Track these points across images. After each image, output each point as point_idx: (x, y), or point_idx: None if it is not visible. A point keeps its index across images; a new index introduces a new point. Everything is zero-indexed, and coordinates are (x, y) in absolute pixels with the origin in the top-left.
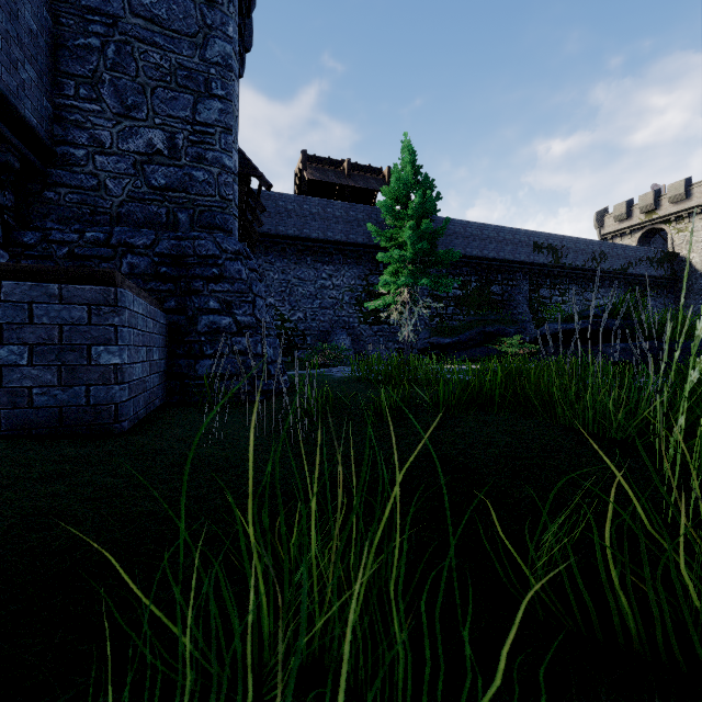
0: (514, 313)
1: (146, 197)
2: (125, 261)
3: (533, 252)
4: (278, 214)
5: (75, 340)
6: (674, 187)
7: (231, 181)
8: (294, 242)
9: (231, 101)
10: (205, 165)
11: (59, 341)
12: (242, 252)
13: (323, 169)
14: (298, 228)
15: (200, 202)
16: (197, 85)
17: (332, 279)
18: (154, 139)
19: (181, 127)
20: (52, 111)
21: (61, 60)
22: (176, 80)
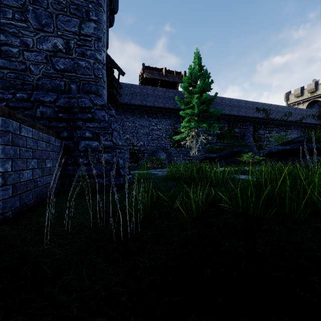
0: (246, 142)
1: (53, 75)
2: (38, 110)
3: (255, 112)
4: (130, 94)
5: None
6: None
7: (101, 67)
8: (138, 108)
9: (101, 23)
10: (86, 58)
11: None
12: (106, 106)
13: (152, 72)
14: (141, 101)
15: (83, 78)
16: (82, 13)
17: (157, 125)
18: (57, 43)
19: (72, 37)
20: None
21: None
22: (69, 10)
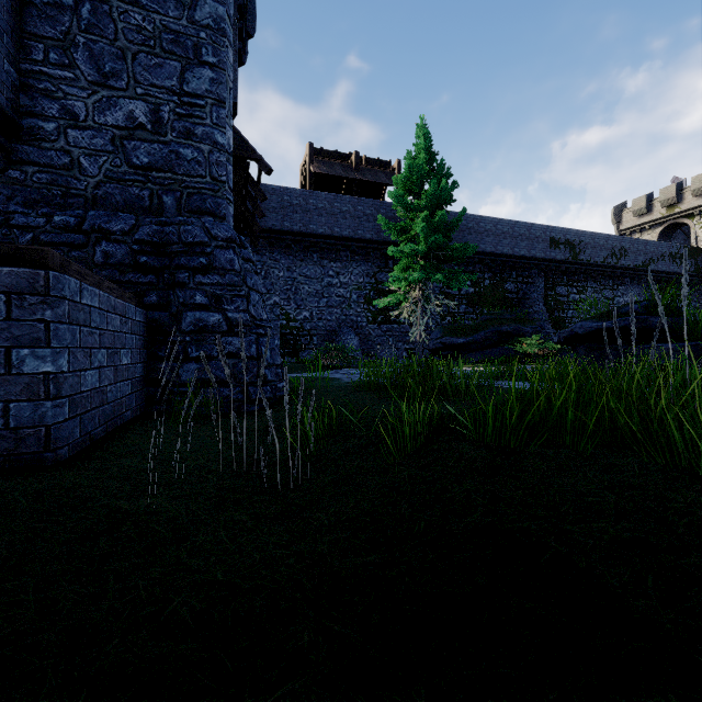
0: (530, 311)
1: (126, 178)
2: (99, 249)
3: (550, 248)
4: (283, 209)
5: None
6: (698, 179)
7: (224, 160)
8: (300, 239)
9: (224, 70)
10: (194, 141)
11: None
12: (236, 240)
13: (329, 162)
14: (304, 224)
15: (188, 183)
16: (185, 50)
17: (340, 276)
18: (135, 112)
19: (166, 98)
20: (16, 77)
21: (28, 20)
22: (160, 45)
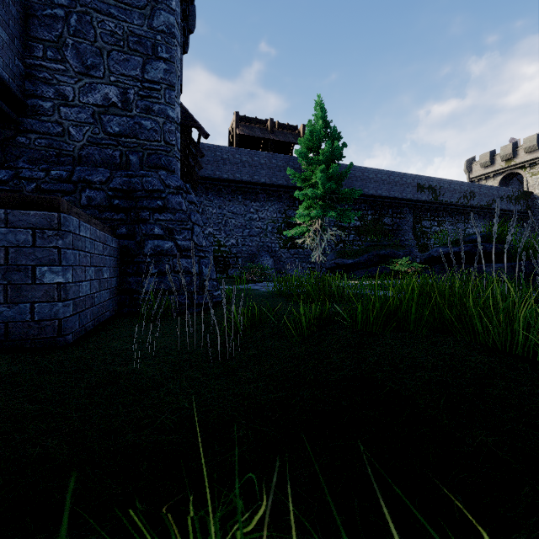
0: (402, 239)
1: (103, 142)
2: (84, 195)
3: (417, 192)
4: (215, 162)
5: (20, 261)
6: (528, 139)
7: (174, 129)
8: (228, 184)
9: (174, 63)
10: (152, 115)
11: (5, 262)
12: (183, 188)
13: (251, 126)
14: (232, 173)
15: (148, 146)
16: (146, 49)
17: (258, 213)
18: (109, 94)
19: (132, 84)
20: (23, 69)
21: (32, 27)
22: (128, 45)
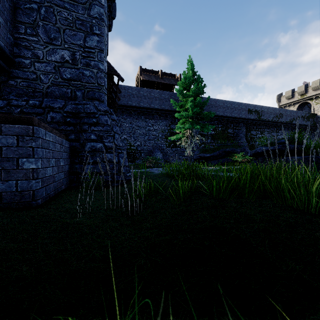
0: (239, 142)
1: (60, 84)
2: (49, 115)
3: (248, 113)
4: (128, 96)
5: (9, 155)
6: (314, 82)
7: (103, 76)
8: (136, 109)
9: (103, 36)
10: (90, 68)
11: (0, 156)
12: (108, 111)
13: (149, 75)
14: (138, 102)
15: (87, 86)
16: (86, 28)
17: (153, 126)
18: (64, 55)
19: (78, 49)
20: (13, 40)
21: (18, 15)
22: (75, 26)
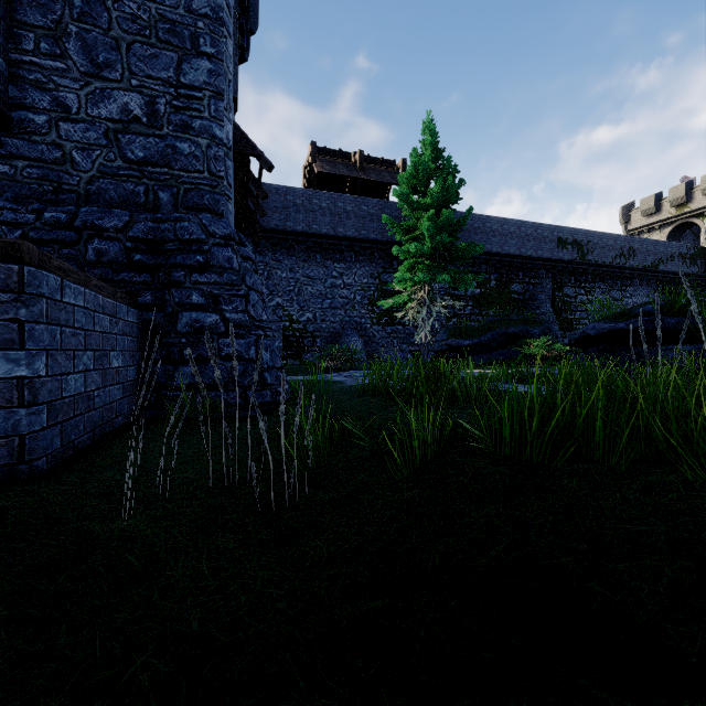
0: (537, 313)
1: (120, 173)
2: (91, 247)
3: (557, 248)
4: (285, 209)
5: None
6: None
7: (223, 155)
8: (303, 239)
9: (223, 61)
10: (191, 135)
11: None
12: (234, 237)
13: (333, 162)
14: (307, 224)
15: (185, 179)
16: (182, 40)
17: (343, 277)
18: (130, 104)
19: (163, 90)
20: (5, 68)
21: (18, 8)
22: (156, 34)
